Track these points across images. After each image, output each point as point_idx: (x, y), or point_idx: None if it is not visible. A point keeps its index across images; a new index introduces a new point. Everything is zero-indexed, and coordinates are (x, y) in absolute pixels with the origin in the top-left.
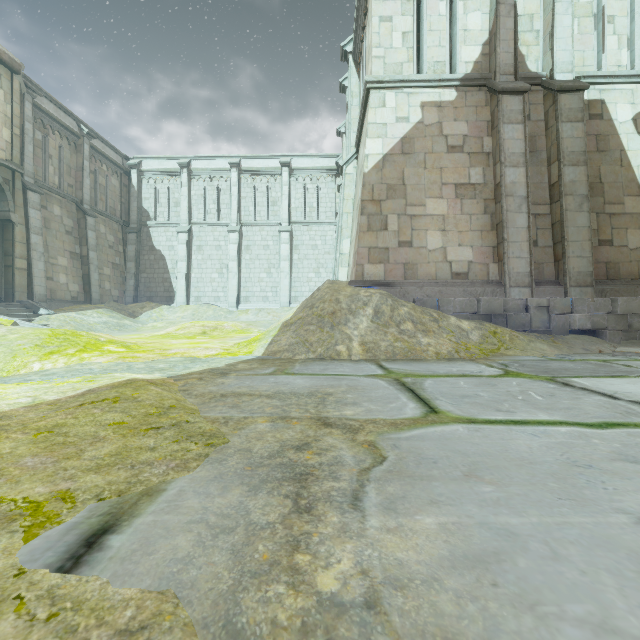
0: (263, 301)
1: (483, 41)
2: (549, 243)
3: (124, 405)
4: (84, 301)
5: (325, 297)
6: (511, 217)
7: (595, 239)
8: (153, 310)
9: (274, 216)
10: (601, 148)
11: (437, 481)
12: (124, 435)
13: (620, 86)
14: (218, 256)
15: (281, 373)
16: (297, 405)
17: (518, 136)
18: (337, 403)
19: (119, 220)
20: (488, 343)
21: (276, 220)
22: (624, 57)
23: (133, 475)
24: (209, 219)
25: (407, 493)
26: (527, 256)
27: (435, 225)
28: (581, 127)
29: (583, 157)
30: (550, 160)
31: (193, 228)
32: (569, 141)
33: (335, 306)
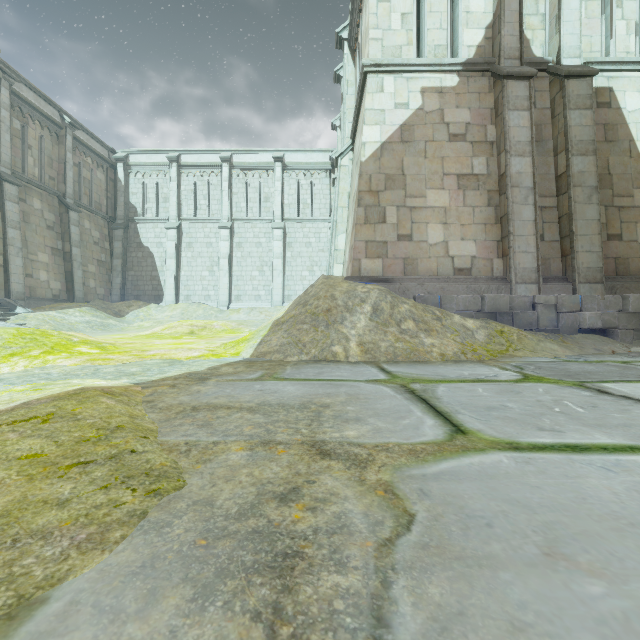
0: (255, 300)
1: (486, 24)
2: (556, 237)
3: (55, 426)
4: (67, 299)
5: (319, 294)
6: (517, 209)
7: (604, 233)
8: (140, 309)
9: (267, 212)
10: (609, 138)
11: (506, 569)
12: (31, 477)
13: (629, 73)
14: (209, 253)
15: (269, 378)
16: (285, 422)
17: (524, 123)
18: (336, 419)
19: (105, 215)
20: (495, 343)
21: (269, 217)
22: (633, 43)
23: (5, 564)
24: (199, 215)
25: (465, 602)
26: (534, 251)
27: (436, 218)
28: (590, 115)
29: (592, 146)
30: (557, 150)
31: (183, 224)
32: (577, 129)
33: (330, 303)
